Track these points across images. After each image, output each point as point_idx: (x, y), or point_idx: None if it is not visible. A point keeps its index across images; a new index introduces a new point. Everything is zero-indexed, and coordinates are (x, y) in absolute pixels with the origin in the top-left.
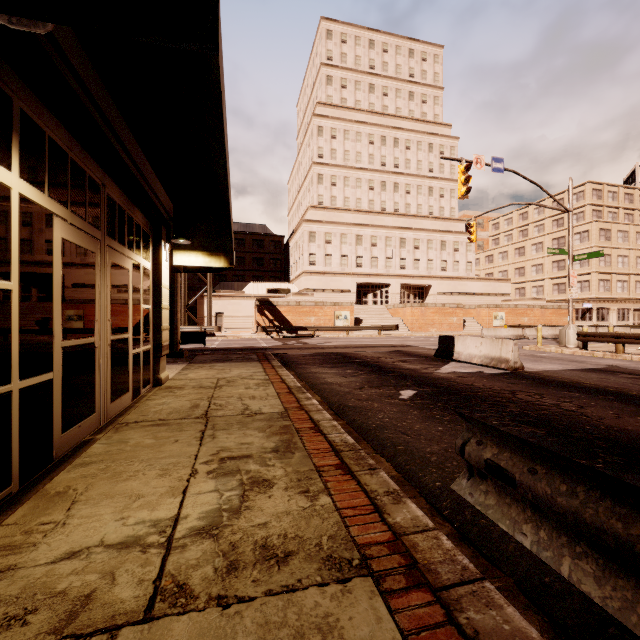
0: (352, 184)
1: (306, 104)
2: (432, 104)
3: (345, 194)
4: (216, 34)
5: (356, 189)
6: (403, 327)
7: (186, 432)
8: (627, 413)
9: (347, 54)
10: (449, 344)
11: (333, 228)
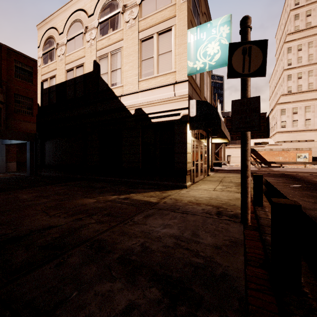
0: (315, 73)
1: (281, 35)
2: None
3: (309, 81)
4: (220, 125)
5: None
6: None
7: (216, 182)
8: None
9: None
10: None
11: (298, 104)
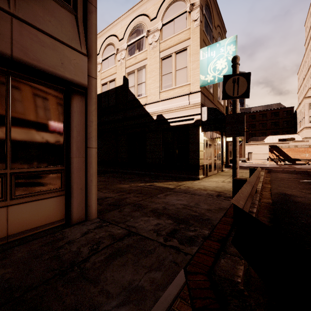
0: None
1: (310, 23)
2: None
3: None
4: None
5: None
6: None
7: (227, 176)
8: None
9: None
10: None
11: None
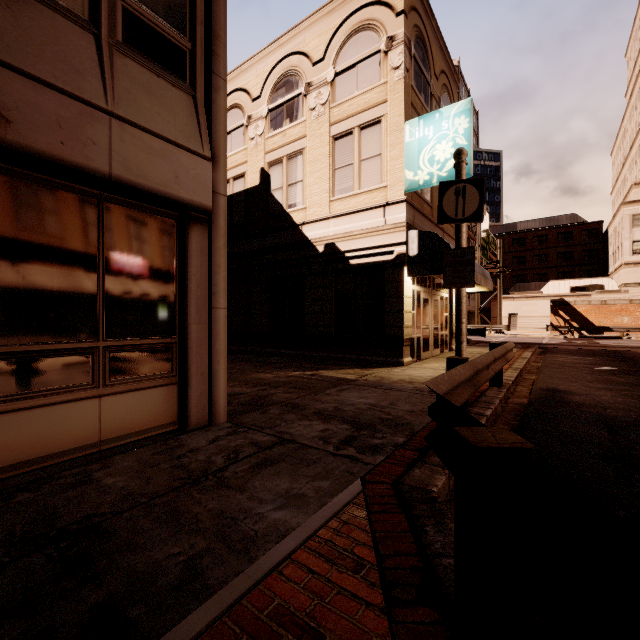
0: None
1: (637, 51)
2: None
3: None
4: None
5: None
6: None
7: None
8: None
9: None
10: None
11: None
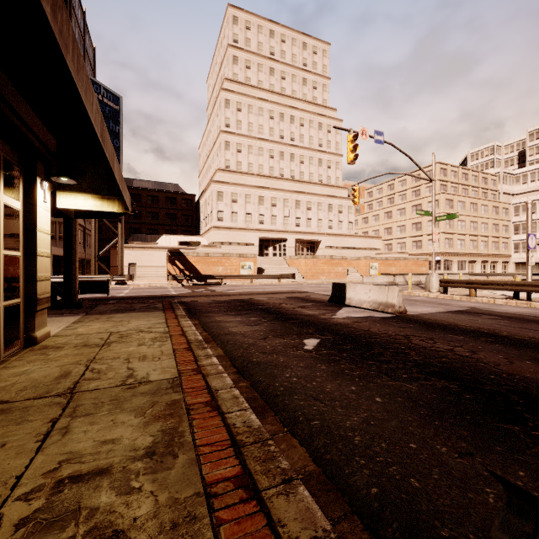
0: (255, 152)
1: (215, 80)
2: (321, 90)
3: (249, 160)
4: None
5: (259, 156)
6: (298, 275)
7: (28, 424)
8: (514, 357)
9: (251, 39)
10: (341, 291)
11: (239, 189)
